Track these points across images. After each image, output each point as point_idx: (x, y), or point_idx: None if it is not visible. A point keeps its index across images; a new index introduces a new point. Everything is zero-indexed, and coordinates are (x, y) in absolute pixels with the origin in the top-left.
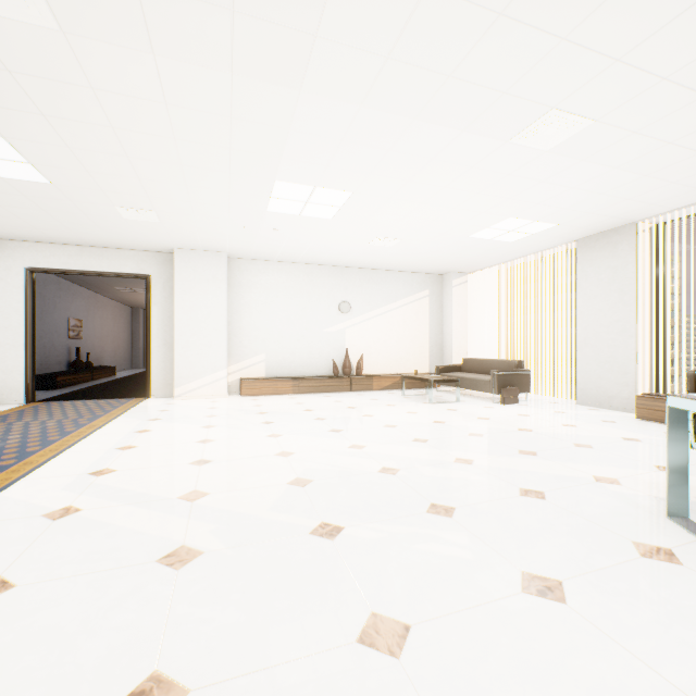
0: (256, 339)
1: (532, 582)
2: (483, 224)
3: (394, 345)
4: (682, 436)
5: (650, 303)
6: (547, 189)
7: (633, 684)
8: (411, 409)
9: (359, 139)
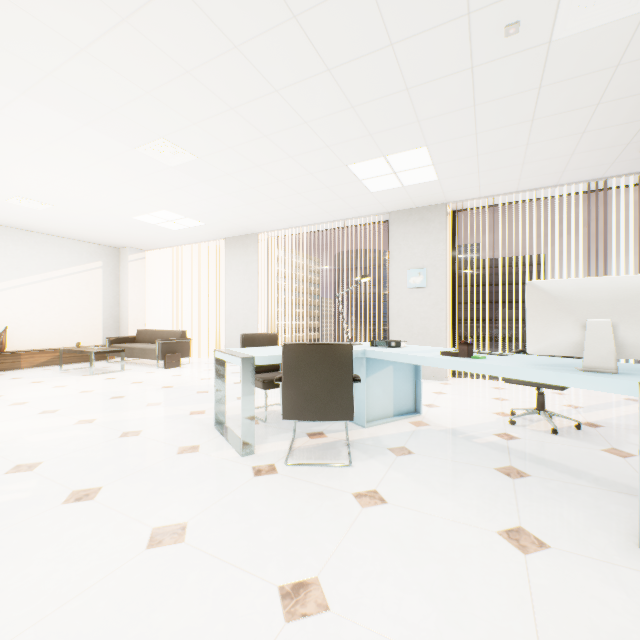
0: None
1: (76, 495)
2: (142, 210)
3: (56, 317)
4: (223, 375)
5: (267, 290)
6: (186, 195)
7: (104, 528)
8: (62, 383)
9: None
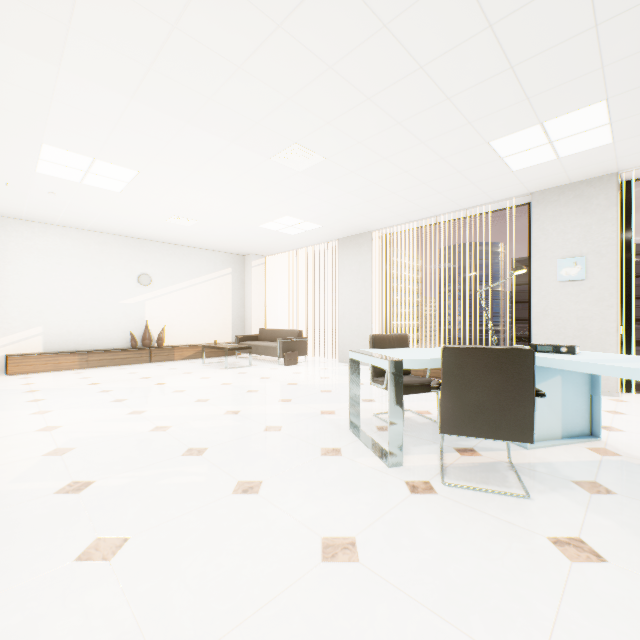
0: (30, 310)
1: (242, 486)
2: (268, 218)
3: (198, 317)
4: (358, 376)
5: (381, 289)
6: (308, 199)
7: (275, 527)
8: (206, 375)
9: (136, 127)
